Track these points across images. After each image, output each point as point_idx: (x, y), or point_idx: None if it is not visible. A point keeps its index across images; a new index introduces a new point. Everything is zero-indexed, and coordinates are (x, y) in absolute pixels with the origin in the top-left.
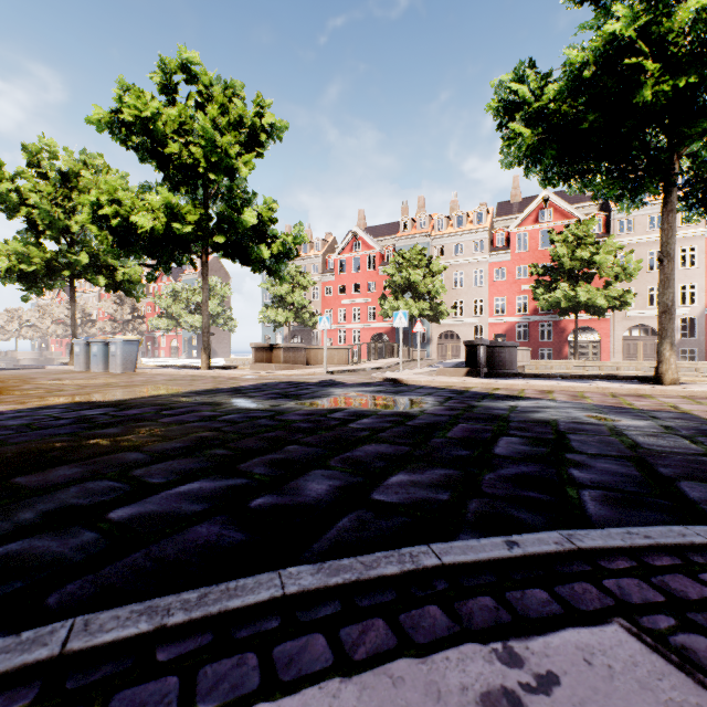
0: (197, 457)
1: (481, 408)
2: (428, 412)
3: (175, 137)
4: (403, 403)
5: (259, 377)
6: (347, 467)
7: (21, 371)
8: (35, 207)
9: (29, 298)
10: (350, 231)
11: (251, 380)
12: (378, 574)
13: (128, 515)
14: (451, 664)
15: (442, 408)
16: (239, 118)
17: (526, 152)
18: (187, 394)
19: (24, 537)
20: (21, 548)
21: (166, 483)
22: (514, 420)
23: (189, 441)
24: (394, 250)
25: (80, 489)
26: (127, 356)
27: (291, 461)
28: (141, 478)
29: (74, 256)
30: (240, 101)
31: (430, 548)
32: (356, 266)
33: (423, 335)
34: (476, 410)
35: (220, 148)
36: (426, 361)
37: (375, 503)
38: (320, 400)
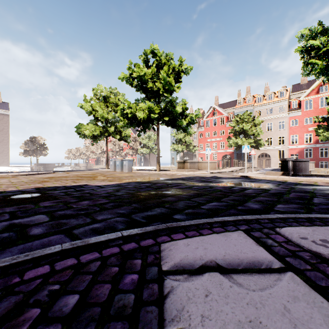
0: (204, 197)
1: (298, 188)
2: (273, 189)
3: (149, 80)
4: (259, 185)
5: (182, 174)
6: (258, 202)
7: (94, 171)
8: (96, 110)
9: (93, 144)
10: (211, 107)
11: (181, 175)
12: (300, 217)
13: (207, 207)
14: (328, 227)
15: (279, 187)
16: (172, 68)
17: (318, 71)
18: (166, 180)
19: (189, 209)
20: (192, 211)
21: (205, 202)
22: (317, 193)
23: (193, 193)
24: (234, 114)
25: (183, 202)
26: (129, 165)
27: (236, 200)
28: (196, 201)
29: (109, 128)
30: (173, 61)
31: (310, 215)
32: (213, 123)
33: (249, 155)
34: (296, 189)
35: (168, 83)
36: (254, 168)
37: (278, 210)
38: (221, 183)
